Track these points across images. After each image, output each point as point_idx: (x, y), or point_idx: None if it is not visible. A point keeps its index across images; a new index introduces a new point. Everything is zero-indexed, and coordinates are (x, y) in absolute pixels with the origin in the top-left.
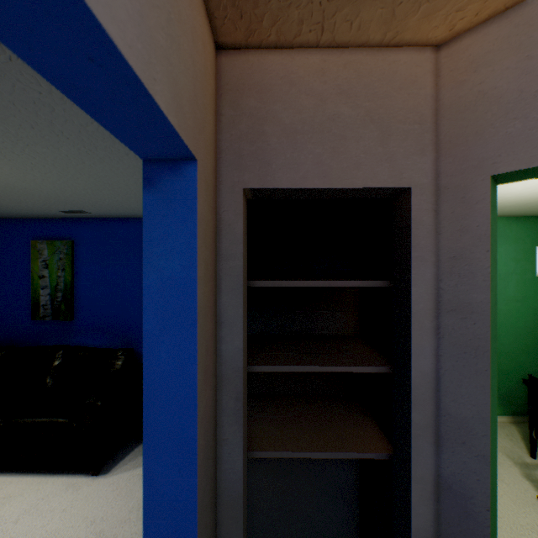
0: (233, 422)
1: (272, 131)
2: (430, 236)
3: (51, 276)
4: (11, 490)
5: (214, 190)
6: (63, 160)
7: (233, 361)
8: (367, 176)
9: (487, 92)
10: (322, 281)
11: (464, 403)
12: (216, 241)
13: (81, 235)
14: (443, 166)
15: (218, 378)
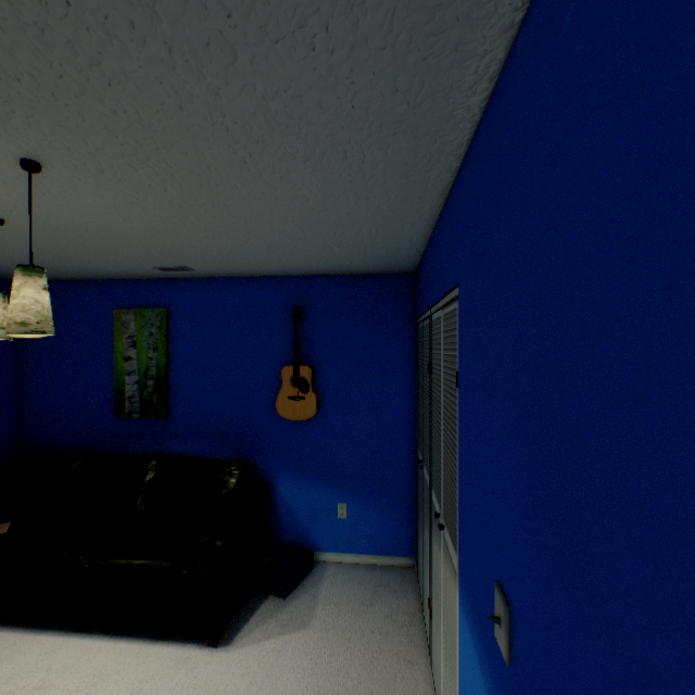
0: None
1: None
2: None
3: (140, 358)
4: (101, 663)
5: None
6: (199, 176)
7: None
8: None
9: None
10: None
11: None
12: None
13: (178, 302)
14: None
15: None
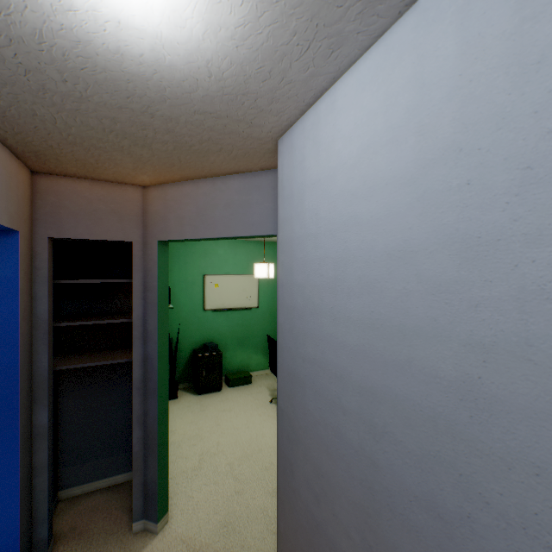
0: (42, 344)
1: (65, 213)
2: (142, 261)
3: None
4: None
5: (31, 238)
6: None
7: (42, 316)
8: (113, 235)
9: (157, 210)
10: (100, 280)
11: (152, 324)
12: (32, 261)
13: None
14: (146, 234)
15: (34, 324)
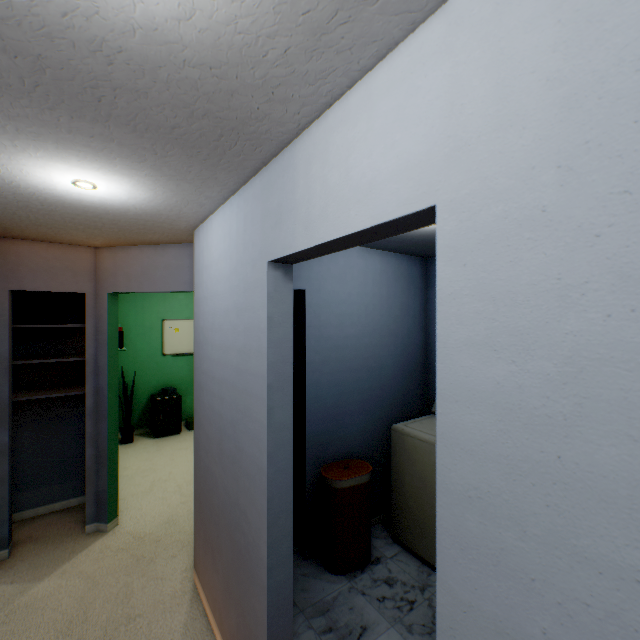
0: (5, 377)
1: (25, 270)
2: (94, 309)
3: None
4: None
5: None
6: None
7: (5, 355)
8: (68, 288)
9: (108, 268)
10: (55, 325)
11: (103, 361)
12: None
13: None
14: (98, 287)
15: None
